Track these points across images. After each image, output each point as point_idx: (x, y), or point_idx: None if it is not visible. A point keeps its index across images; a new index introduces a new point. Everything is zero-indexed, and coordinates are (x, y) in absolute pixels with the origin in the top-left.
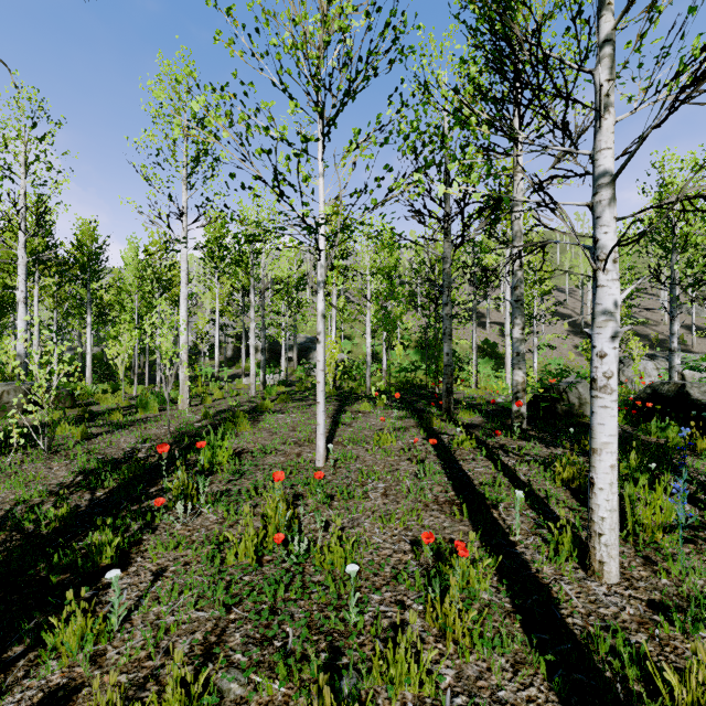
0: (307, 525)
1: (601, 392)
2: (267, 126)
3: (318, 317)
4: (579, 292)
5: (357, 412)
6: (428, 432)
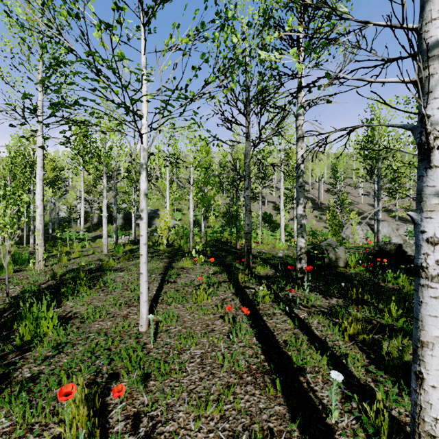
0: (114, 425)
1: (433, 281)
2: None
3: (141, 195)
4: (316, 184)
5: (182, 268)
6: (236, 287)
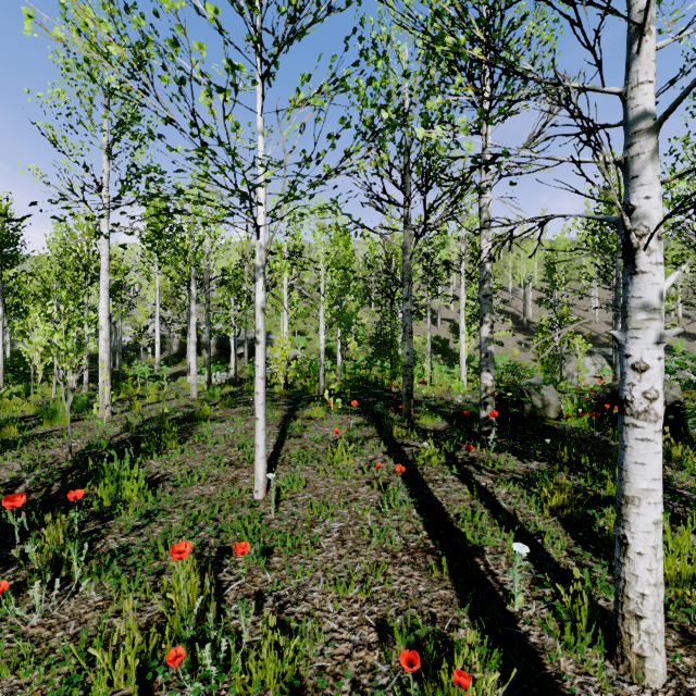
0: (231, 603)
1: (640, 418)
2: (175, 40)
3: (256, 311)
4: (521, 292)
5: (309, 418)
6: (389, 445)
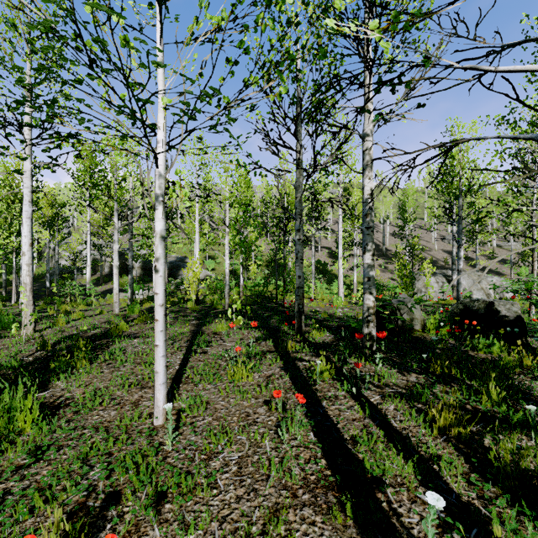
0: None
1: None
2: None
3: (155, 238)
4: (381, 227)
5: (214, 333)
6: (285, 359)
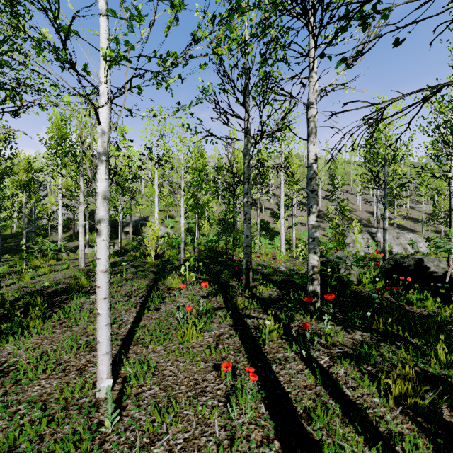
0: None
1: None
2: None
3: (98, 200)
4: None
5: (168, 288)
6: (234, 317)
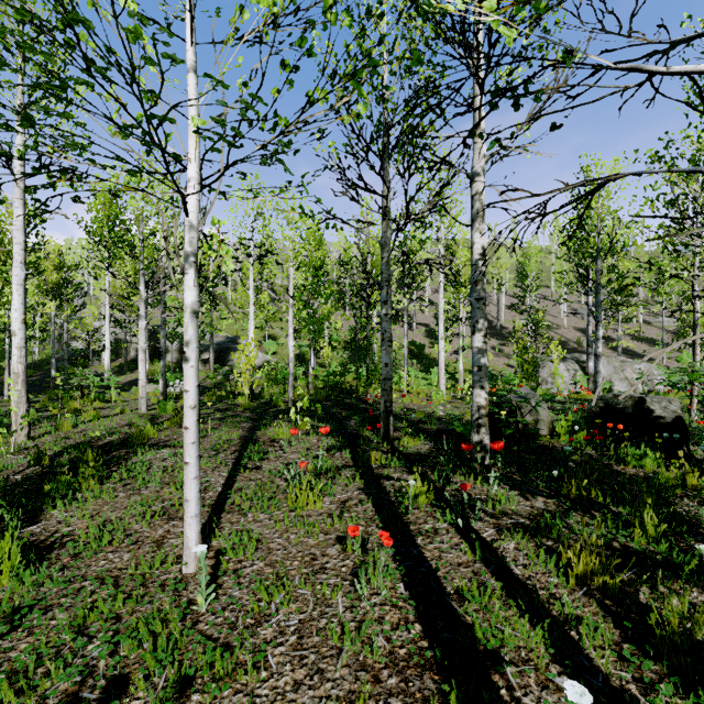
0: None
1: None
2: None
3: (185, 314)
4: (494, 297)
5: (272, 440)
6: (366, 478)
